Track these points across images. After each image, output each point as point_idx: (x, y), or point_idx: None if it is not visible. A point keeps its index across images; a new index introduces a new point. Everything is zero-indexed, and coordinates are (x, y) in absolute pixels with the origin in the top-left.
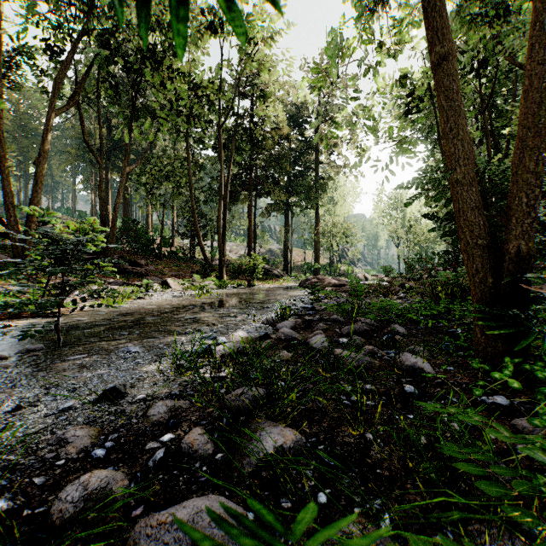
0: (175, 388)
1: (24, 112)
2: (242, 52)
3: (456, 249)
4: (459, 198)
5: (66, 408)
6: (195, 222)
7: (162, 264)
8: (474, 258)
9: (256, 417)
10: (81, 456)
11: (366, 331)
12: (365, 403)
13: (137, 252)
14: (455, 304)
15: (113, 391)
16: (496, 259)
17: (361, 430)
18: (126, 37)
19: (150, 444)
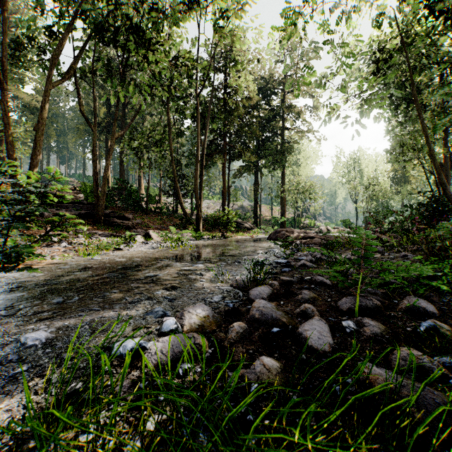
0: None
1: None
2: (216, 27)
3: (431, 201)
4: None
5: None
6: (175, 180)
7: (148, 218)
8: None
9: None
10: None
11: (376, 307)
12: None
13: (128, 207)
14: None
15: None
16: None
17: None
18: (114, 17)
19: None
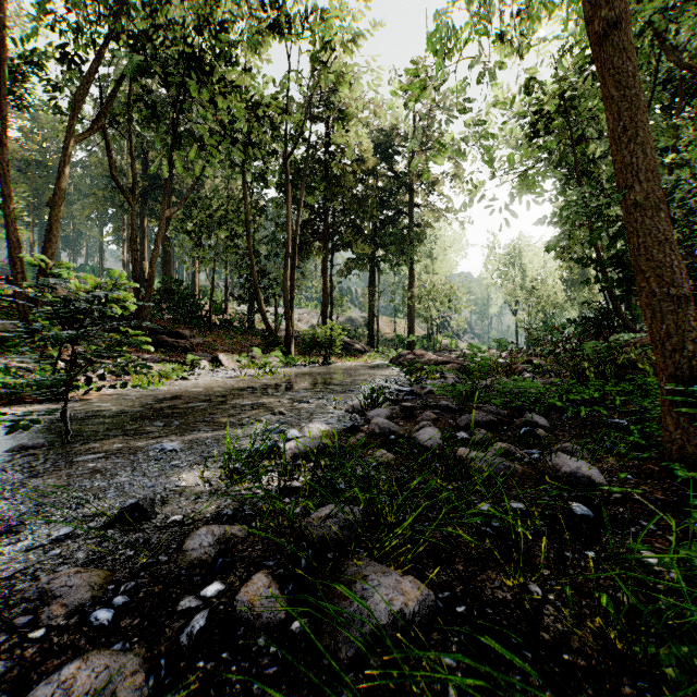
0: (226, 505)
1: (38, 143)
2: (316, 60)
3: (599, 315)
4: (638, 228)
5: (61, 536)
6: (255, 281)
7: (212, 335)
8: (663, 315)
9: (352, 555)
10: (72, 623)
11: (492, 422)
12: (515, 532)
13: (181, 320)
14: (610, 385)
15: (133, 509)
16: (695, 317)
17: (520, 578)
18: (166, 42)
19: (185, 600)
